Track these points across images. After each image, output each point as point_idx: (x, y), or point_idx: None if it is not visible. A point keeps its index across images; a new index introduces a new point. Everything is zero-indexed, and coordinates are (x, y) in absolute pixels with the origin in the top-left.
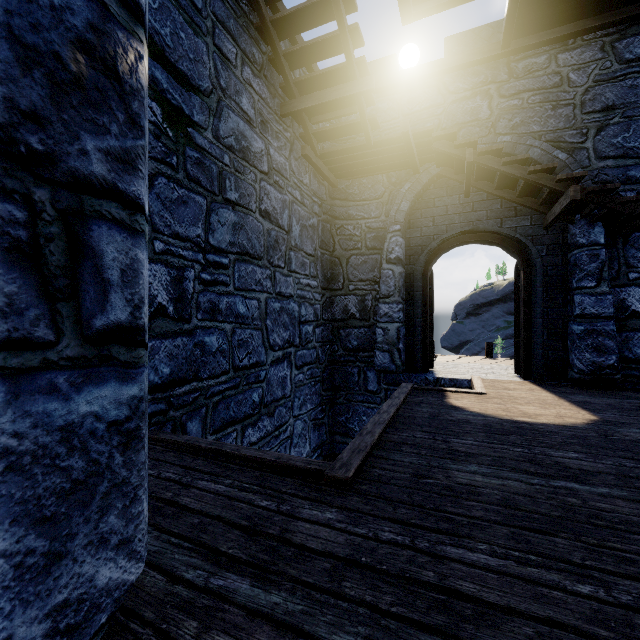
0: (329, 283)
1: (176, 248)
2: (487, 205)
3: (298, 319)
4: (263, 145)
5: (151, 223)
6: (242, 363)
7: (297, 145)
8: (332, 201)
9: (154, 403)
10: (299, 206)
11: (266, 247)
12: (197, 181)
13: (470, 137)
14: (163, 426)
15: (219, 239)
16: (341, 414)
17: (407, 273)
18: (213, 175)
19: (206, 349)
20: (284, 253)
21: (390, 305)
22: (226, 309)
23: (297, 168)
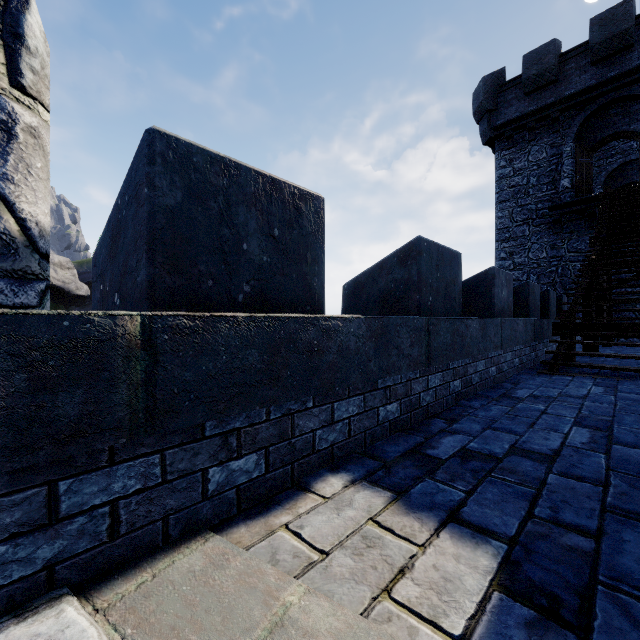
0: None
1: None
2: (636, 174)
3: None
4: None
5: None
6: None
7: None
8: None
9: None
10: None
11: None
12: None
13: (629, 154)
14: None
15: None
16: None
17: None
18: None
19: None
20: None
21: None
22: None
23: None
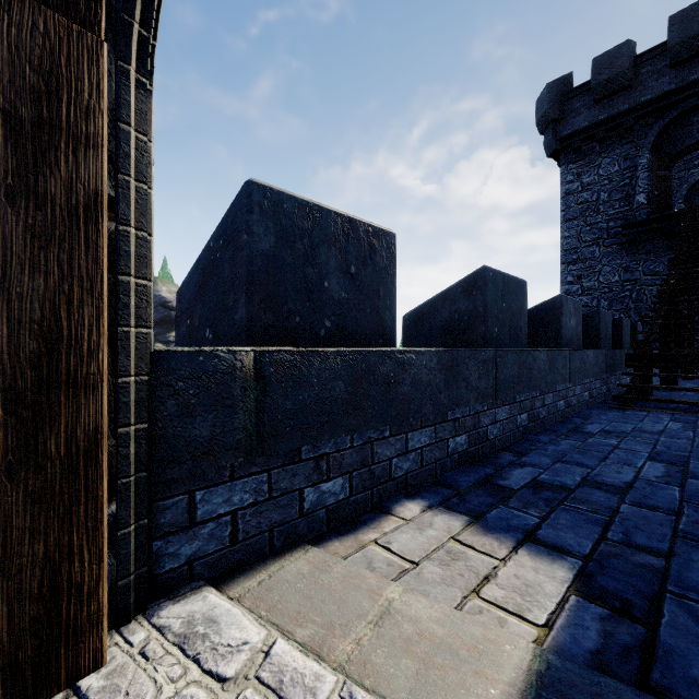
0: None
1: None
2: None
3: None
4: None
5: None
6: None
7: None
8: None
9: None
10: None
11: None
12: None
13: None
14: None
15: None
16: None
17: None
18: None
19: None
20: None
21: None
22: None
23: None
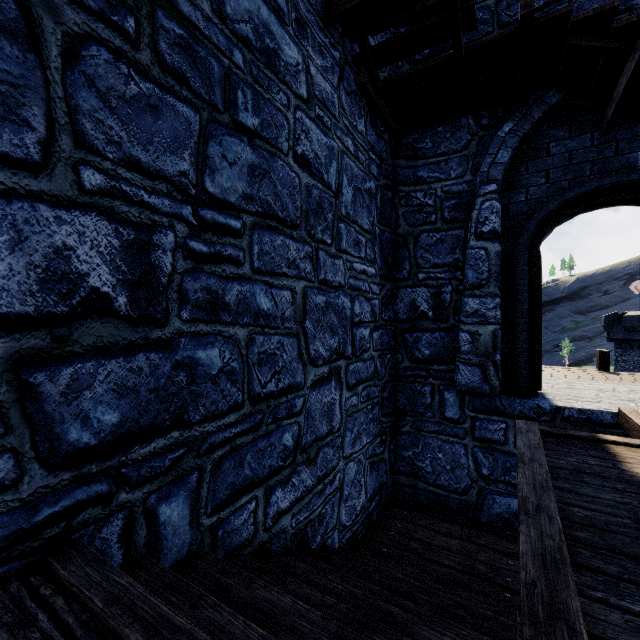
0: (390, 271)
1: (134, 188)
2: None
3: (350, 319)
4: (299, 56)
5: (72, 130)
6: (265, 389)
7: (349, 74)
8: (394, 161)
9: (80, 485)
10: (351, 160)
11: (304, 211)
12: (180, 77)
13: None
14: (103, 525)
15: (224, 186)
16: (406, 447)
17: (504, 254)
18: (213, 76)
19: (199, 371)
20: (331, 224)
21: (482, 299)
22: (237, 303)
23: (349, 106)
